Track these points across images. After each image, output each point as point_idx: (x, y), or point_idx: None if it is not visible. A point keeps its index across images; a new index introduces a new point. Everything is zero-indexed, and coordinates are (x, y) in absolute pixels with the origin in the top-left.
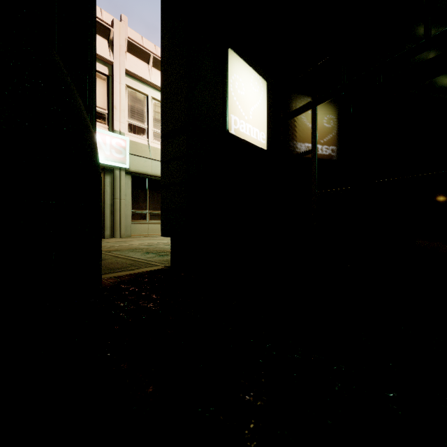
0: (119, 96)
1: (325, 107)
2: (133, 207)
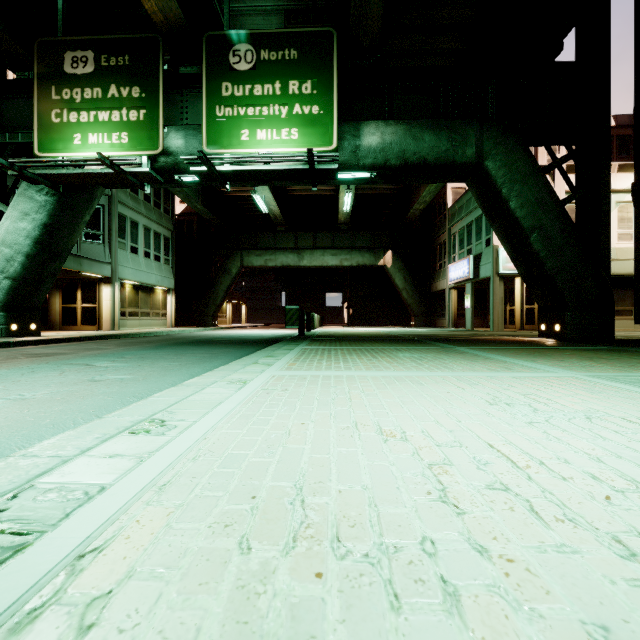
0: None
1: None
2: None
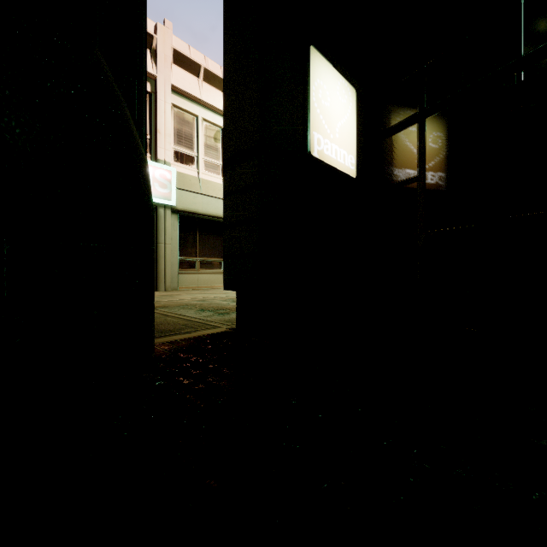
0: (163, 117)
1: (438, 120)
2: (180, 254)
